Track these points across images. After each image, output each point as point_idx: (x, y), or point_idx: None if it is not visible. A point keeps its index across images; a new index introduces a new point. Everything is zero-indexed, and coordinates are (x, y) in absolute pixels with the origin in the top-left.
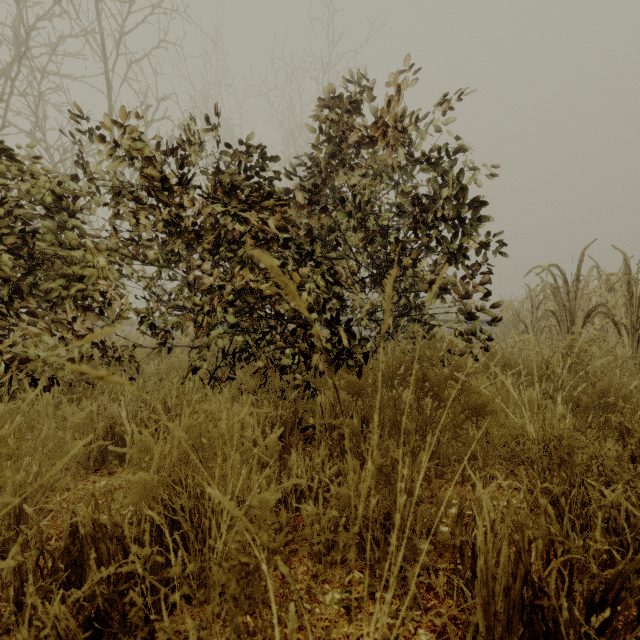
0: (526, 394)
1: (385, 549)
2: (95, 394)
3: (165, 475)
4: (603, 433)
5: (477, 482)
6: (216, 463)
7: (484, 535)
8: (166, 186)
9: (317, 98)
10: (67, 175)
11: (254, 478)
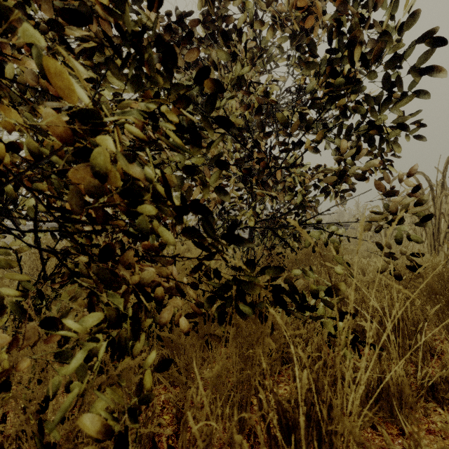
0: None
1: None
2: None
3: None
4: None
5: None
6: None
7: None
8: None
9: None
10: None
11: None
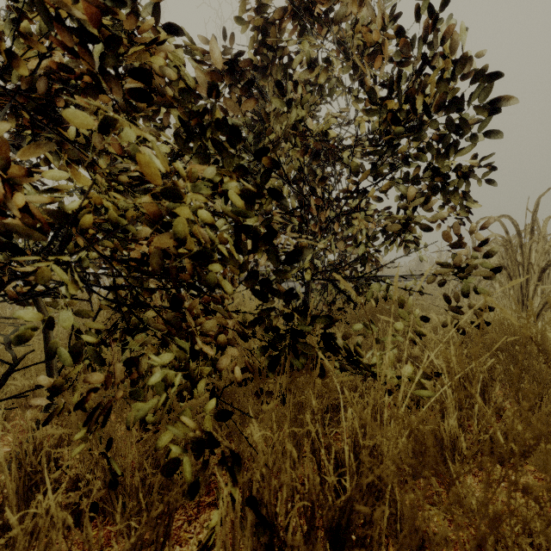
0: None
1: None
2: None
3: None
4: None
5: None
6: None
7: None
8: None
9: None
10: None
11: None
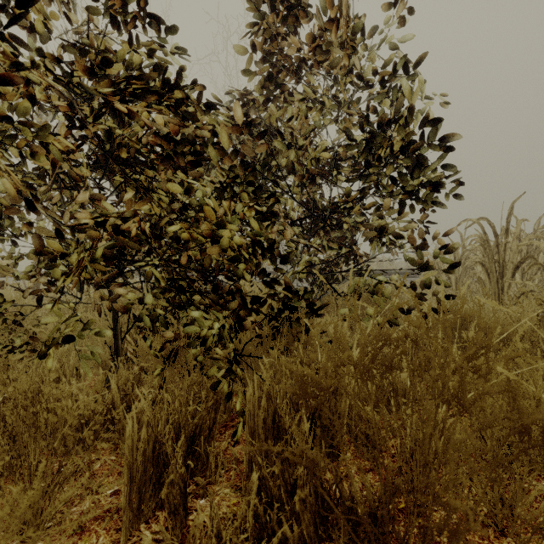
0: None
1: None
2: None
3: None
4: None
5: None
6: None
7: None
8: None
9: None
10: None
11: None
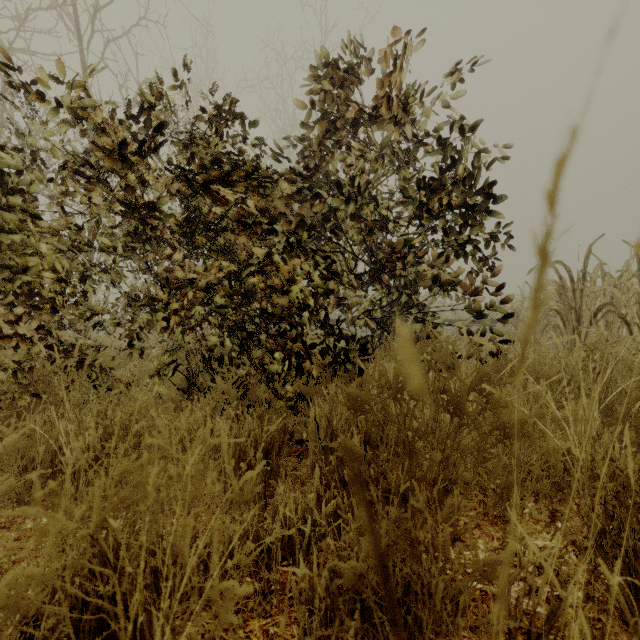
0: (570, 410)
1: (405, 637)
2: (46, 407)
3: (75, 555)
4: (638, 448)
5: (528, 538)
6: (166, 520)
7: (545, 620)
8: (121, 151)
9: (310, 67)
10: (17, 149)
11: (214, 555)
